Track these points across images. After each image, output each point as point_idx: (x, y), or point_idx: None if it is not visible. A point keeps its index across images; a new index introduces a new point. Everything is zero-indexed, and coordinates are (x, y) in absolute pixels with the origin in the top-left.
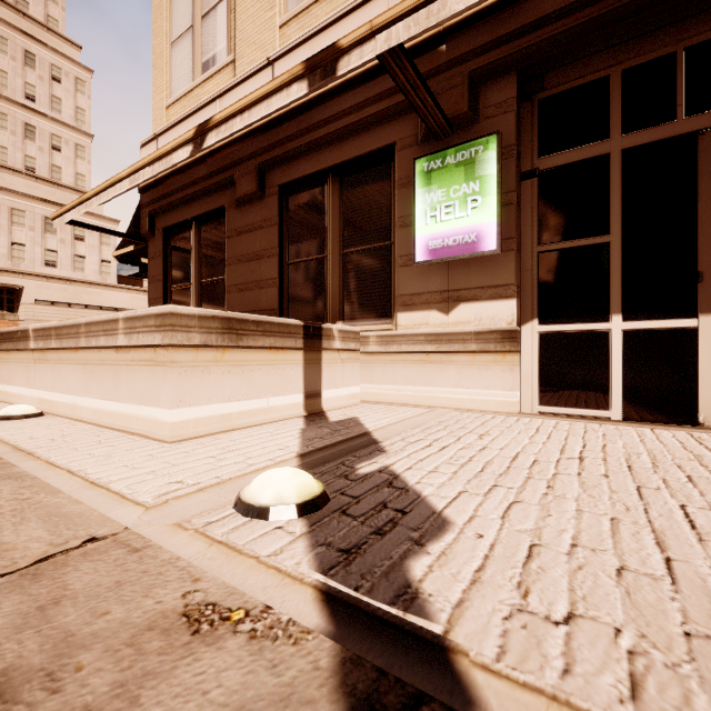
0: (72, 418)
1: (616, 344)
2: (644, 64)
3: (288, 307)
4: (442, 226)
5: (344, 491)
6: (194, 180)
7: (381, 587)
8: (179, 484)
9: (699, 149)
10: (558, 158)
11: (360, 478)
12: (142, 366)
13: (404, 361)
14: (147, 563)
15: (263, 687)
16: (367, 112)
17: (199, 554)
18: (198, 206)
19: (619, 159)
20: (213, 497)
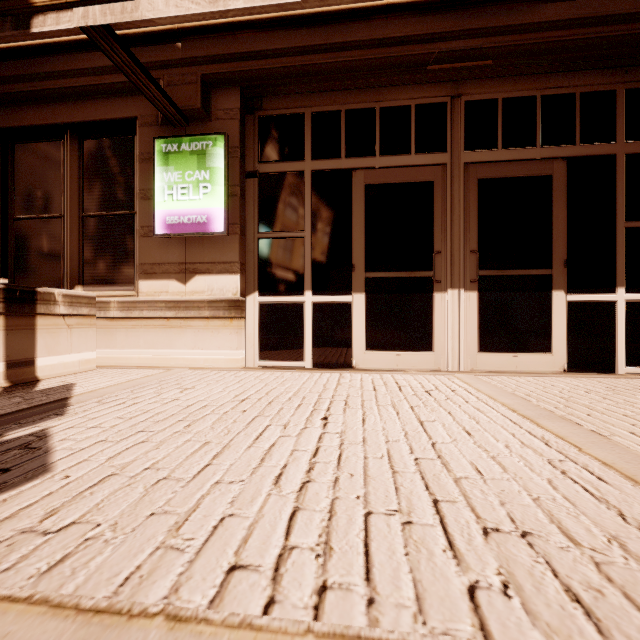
0: None
1: (308, 313)
2: (325, 113)
3: (14, 266)
4: (179, 204)
5: None
6: None
7: None
8: None
9: (353, 181)
10: (272, 166)
11: None
12: None
13: (147, 326)
14: None
15: None
16: (106, 79)
17: None
18: None
19: (310, 177)
20: None
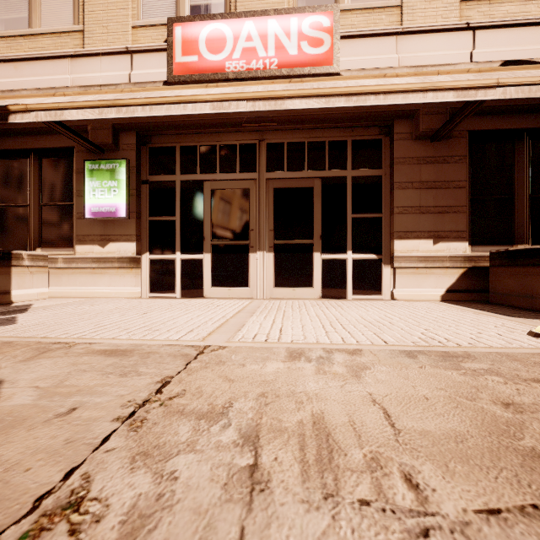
0: None
1: (178, 265)
2: (188, 147)
3: None
4: (99, 200)
5: None
6: None
7: None
8: None
9: (204, 187)
10: (157, 177)
11: None
12: None
13: (81, 273)
14: None
15: None
16: None
17: None
18: None
19: (179, 184)
20: None
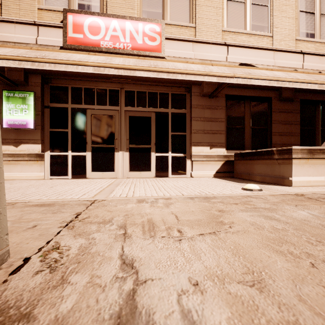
0: None
1: (70, 159)
2: (76, 87)
3: None
4: (14, 117)
5: None
6: None
7: None
8: None
9: (87, 113)
10: (55, 104)
11: None
12: None
13: None
14: None
15: None
16: None
17: None
18: None
19: (70, 110)
20: None
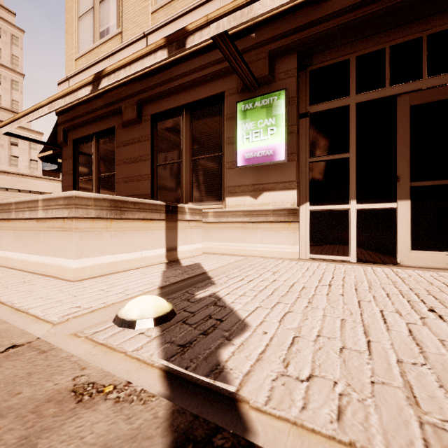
0: (6, 266)
1: (352, 218)
2: (368, 54)
3: (157, 193)
4: (253, 144)
5: (186, 309)
6: (94, 109)
7: (202, 366)
8: (77, 308)
9: (397, 105)
10: (320, 106)
11: (197, 300)
12: (55, 231)
13: (230, 227)
14: (50, 360)
15: (120, 431)
16: (207, 71)
17: (87, 352)
18: (97, 125)
19: (354, 108)
20: (100, 315)
